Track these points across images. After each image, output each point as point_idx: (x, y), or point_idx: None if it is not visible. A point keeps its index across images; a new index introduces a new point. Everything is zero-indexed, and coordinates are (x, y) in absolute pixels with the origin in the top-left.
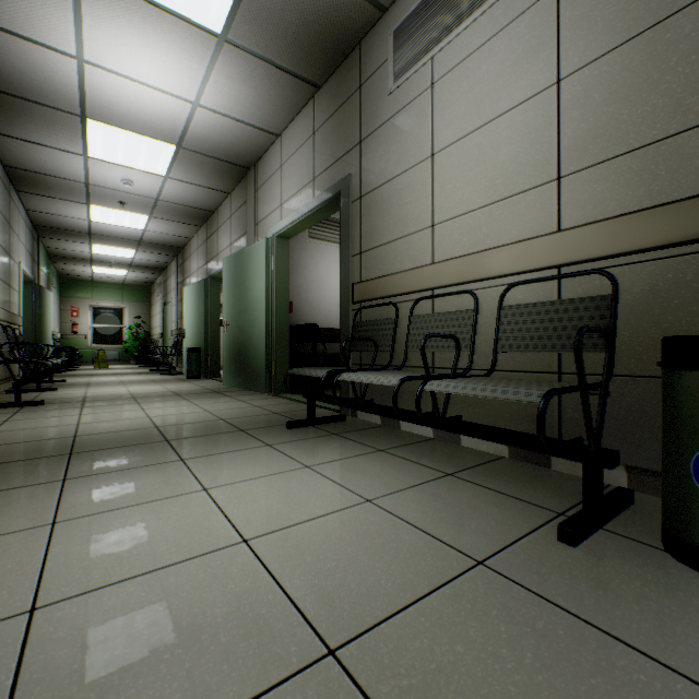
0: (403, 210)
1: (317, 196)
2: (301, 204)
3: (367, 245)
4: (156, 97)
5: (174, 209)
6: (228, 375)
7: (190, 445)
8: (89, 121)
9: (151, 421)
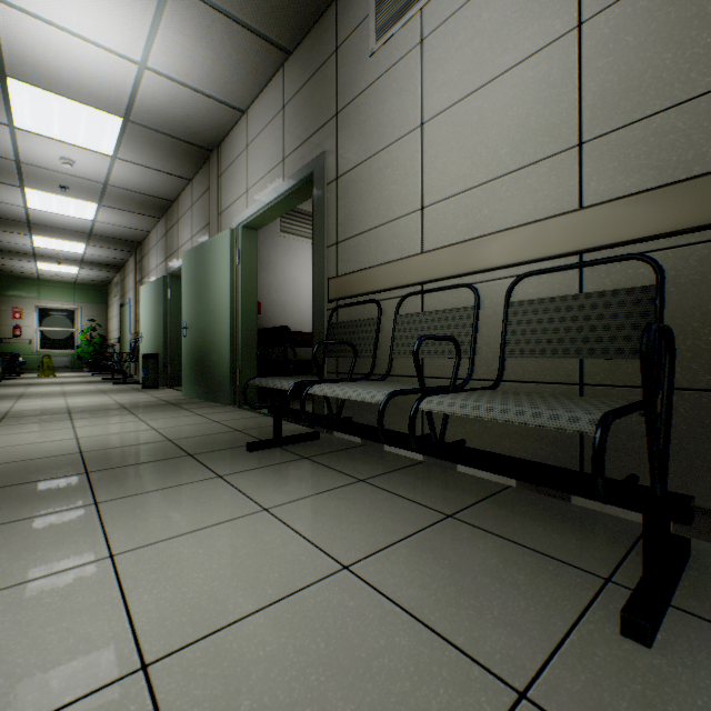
0: (387, 191)
1: (287, 178)
2: (270, 189)
3: (345, 233)
4: (93, 54)
5: (127, 196)
6: (188, 384)
7: (116, 478)
8: (10, 81)
9: (77, 443)
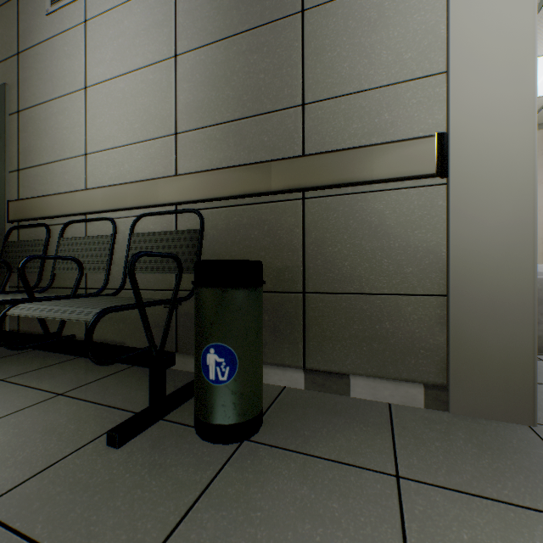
0: (60, 134)
1: None
2: None
3: (25, 162)
4: None
5: None
6: None
7: None
8: None
9: None
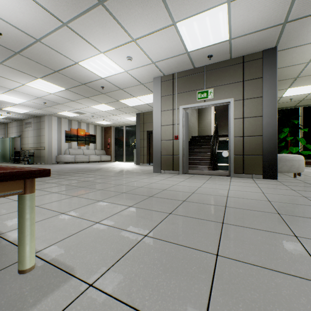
0: (26, 141)
1: (18, 135)
2: (16, 135)
3: (23, 143)
4: None
5: None
6: (1, 160)
7: None
8: None
9: None
